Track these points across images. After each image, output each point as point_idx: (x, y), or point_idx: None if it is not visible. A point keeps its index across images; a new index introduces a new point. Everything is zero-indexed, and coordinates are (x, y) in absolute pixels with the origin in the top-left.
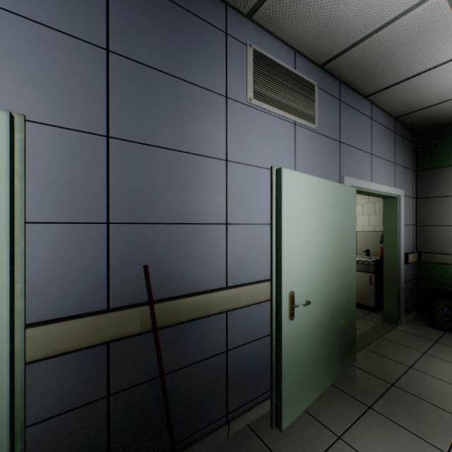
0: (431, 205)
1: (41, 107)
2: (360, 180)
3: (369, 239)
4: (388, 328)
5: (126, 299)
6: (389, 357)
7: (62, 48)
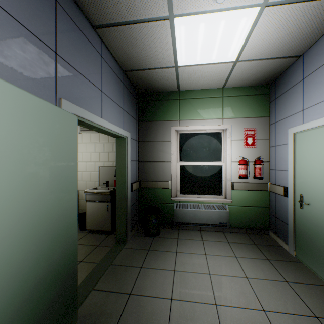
0: (147, 147)
1: None
2: (87, 111)
3: (109, 172)
4: (118, 250)
5: None
6: (114, 290)
7: None
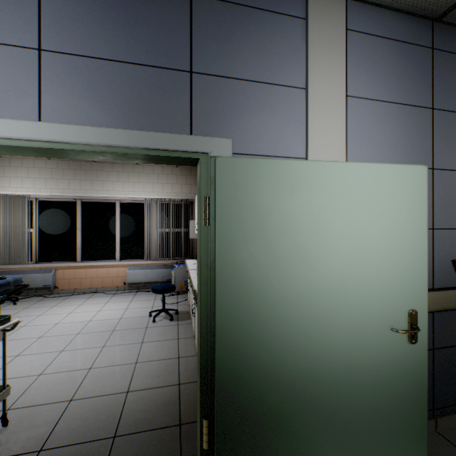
0: None
1: (403, 157)
2: None
3: None
4: None
5: (441, 283)
6: None
7: (411, 116)
